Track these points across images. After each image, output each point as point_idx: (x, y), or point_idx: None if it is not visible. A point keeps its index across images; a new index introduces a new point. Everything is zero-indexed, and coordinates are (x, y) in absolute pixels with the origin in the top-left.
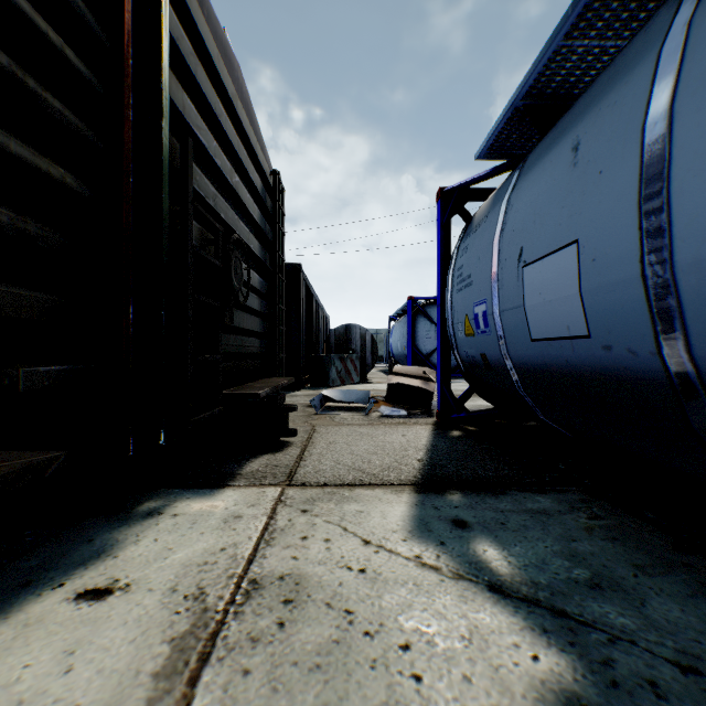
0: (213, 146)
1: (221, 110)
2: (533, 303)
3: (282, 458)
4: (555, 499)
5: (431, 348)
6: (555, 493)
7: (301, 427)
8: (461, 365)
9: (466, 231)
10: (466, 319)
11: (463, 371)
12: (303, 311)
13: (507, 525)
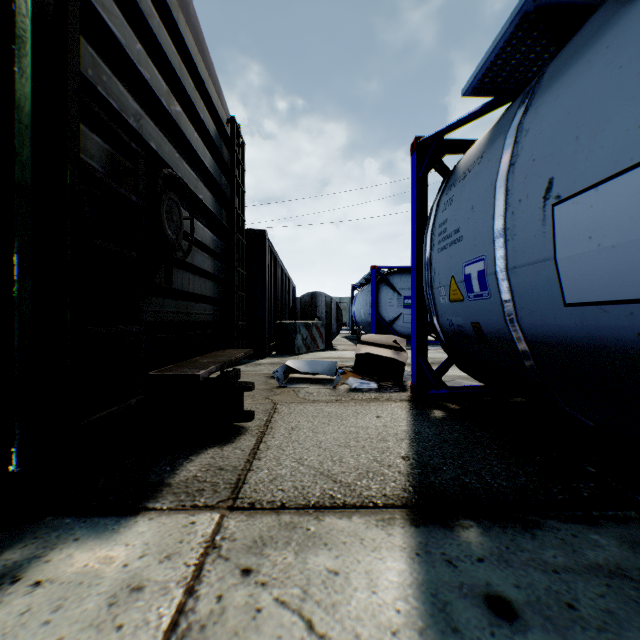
0: (136, 49)
1: (150, 10)
2: (574, 253)
3: (231, 454)
4: (619, 538)
5: (394, 315)
6: (612, 525)
7: (261, 405)
8: (441, 335)
9: (447, 182)
10: (451, 281)
11: (443, 341)
12: (269, 279)
13: (581, 611)
